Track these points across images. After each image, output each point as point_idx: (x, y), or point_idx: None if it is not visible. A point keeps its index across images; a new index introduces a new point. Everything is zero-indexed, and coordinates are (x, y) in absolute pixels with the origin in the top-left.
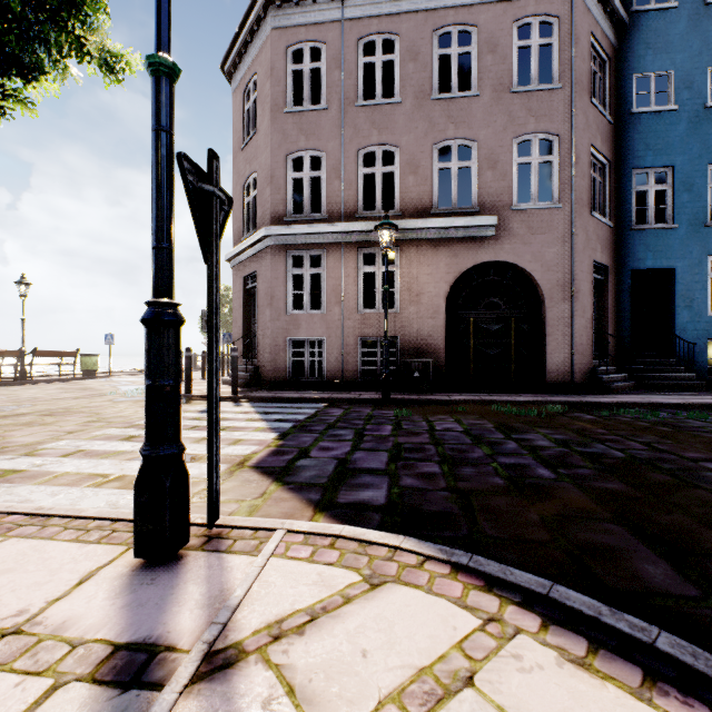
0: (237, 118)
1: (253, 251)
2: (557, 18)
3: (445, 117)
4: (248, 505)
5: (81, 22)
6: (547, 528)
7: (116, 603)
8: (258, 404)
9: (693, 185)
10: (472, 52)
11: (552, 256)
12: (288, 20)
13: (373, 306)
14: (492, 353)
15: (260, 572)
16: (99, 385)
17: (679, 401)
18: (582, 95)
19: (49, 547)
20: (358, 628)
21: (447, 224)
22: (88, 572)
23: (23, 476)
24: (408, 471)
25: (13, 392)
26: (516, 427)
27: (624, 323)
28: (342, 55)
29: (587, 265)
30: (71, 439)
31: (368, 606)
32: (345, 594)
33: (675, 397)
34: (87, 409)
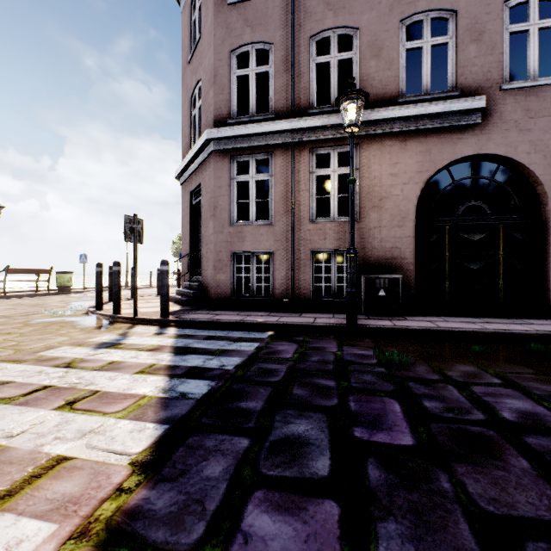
0: (185, 34)
1: (197, 163)
2: None
3: None
4: None
5: None
6: None
7: None
8: (186, 331)
9: None
10: None
11: None
12: None
13: None
14: (474, 267)
15: None
16: (57, 301)
17: None
18: None
19: None
20: None
21: (420, 111)
22: None
23: None
24: None
25: None
26: None
27: None
28: None
29: None
30: None
31: None
32: None
33: None
34: None
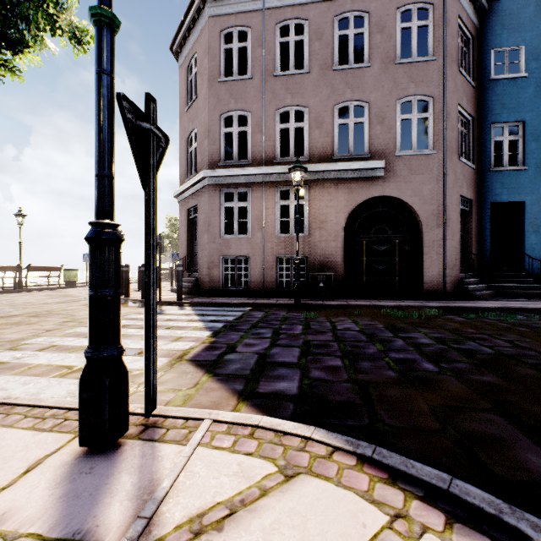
0: (182, 87)
1: (194, 190)
2: (432, 5)
3: (344, 83)
4: (183, 394)
5: (53, 3)
6: (437, 418)
7: (54, 493)
8: (198, 308)
9: (540, 135)
10: (365, 33)
11: (428, 192)
12: (221, 10)
13: (287, 232)
14: (380, 268)
15: (187, 462)
16: (77, 293)
17: (530, 306)
18: (452, 65)
19: (7, 435)
20: (273, 523)
21: (345, 167)
22: (36, 460)
23: (4, 367)
24: (316, 364)
25: (11, 298)
26: (402, 327)
27: (484, 244)
28: (263, 36)
29: (456, 199)
30: (48, 336)
31: (283, 500)
32: (262, 486)
33: (527, 303)
34: (65, 312)
